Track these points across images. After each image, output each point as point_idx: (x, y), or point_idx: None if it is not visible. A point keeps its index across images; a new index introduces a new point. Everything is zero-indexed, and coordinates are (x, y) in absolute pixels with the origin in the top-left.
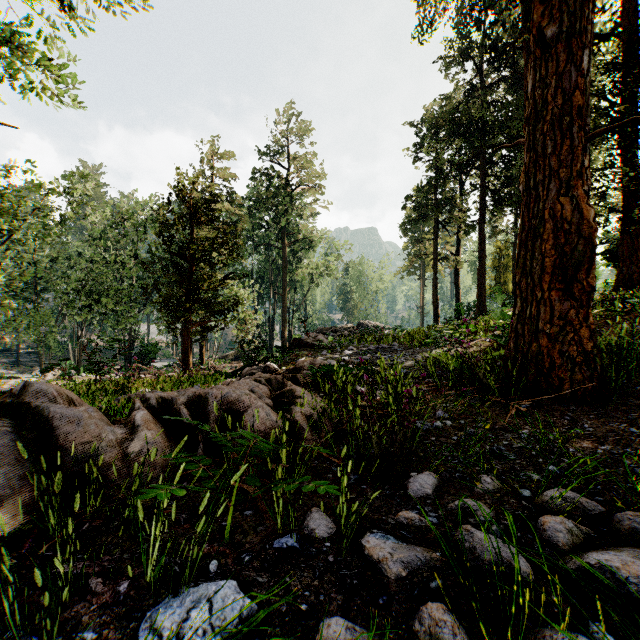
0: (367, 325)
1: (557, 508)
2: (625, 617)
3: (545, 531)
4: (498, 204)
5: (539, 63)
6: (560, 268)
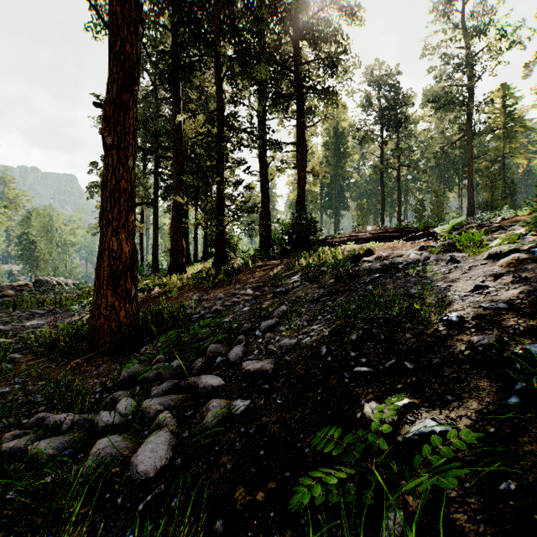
0: (48, 281)
1: (32, 424)
2: (3, 465)
3: (2, 441)
4: (166, 191)
5: (106, 154)
6: (111, 278)
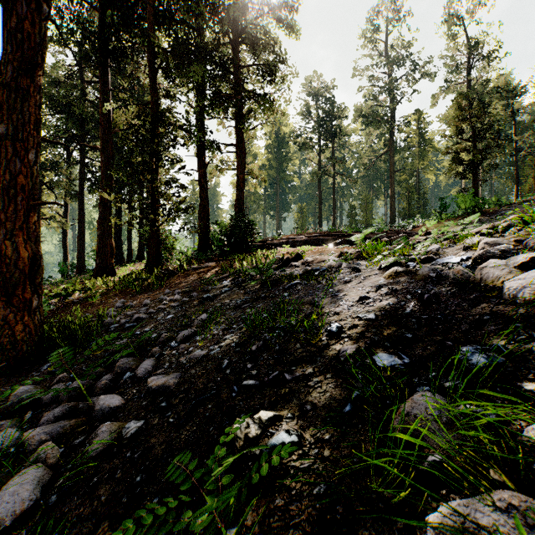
0: None
1: None
2: None
3: None
4: (94, 185)
5: None
6: (5, 287)
